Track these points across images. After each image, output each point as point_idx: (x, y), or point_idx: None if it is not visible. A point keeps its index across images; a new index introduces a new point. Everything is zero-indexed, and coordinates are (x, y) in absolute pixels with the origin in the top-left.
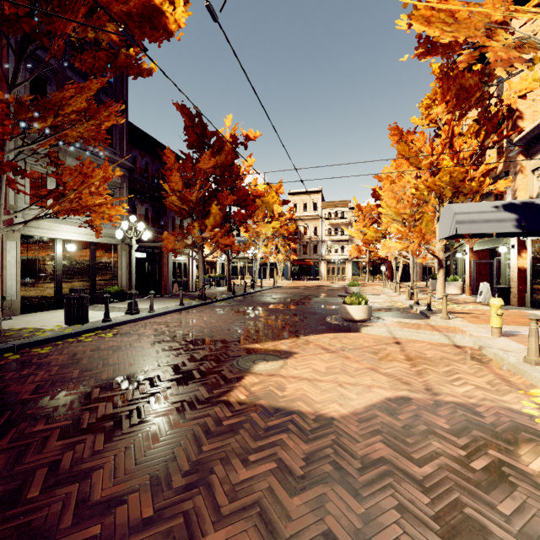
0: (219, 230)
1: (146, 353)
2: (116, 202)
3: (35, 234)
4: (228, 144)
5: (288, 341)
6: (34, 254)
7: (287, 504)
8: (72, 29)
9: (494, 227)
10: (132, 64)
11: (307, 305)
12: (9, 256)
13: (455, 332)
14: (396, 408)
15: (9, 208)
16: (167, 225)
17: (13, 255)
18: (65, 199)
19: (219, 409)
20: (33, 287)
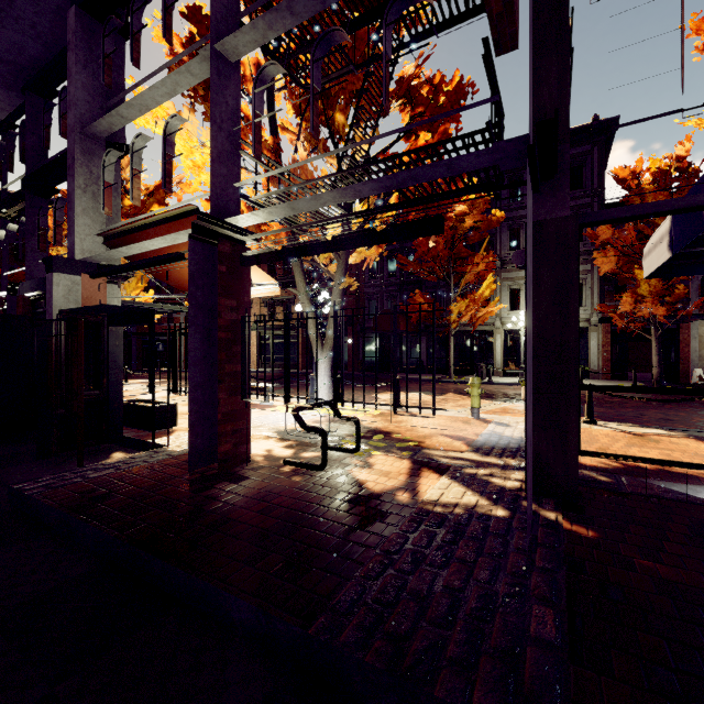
0: (629, 302)
1: (437, 388)
2: (587, 288)
3: (510, 328)
4: (647, 188)
5: (463, 396)
6: (512, 341)
7: (345, 392)
8: (444, 245)
9: (657, 256)
10: (489, 223)
11: (701, 408)
12: (497, 343)
13: (497, 414)
14: (372, 398)
15: (497, 316)
16: (689, 291)
17: (499, 342)
18: (447, 319)
19: (381, 391)
20: (512, 361)
